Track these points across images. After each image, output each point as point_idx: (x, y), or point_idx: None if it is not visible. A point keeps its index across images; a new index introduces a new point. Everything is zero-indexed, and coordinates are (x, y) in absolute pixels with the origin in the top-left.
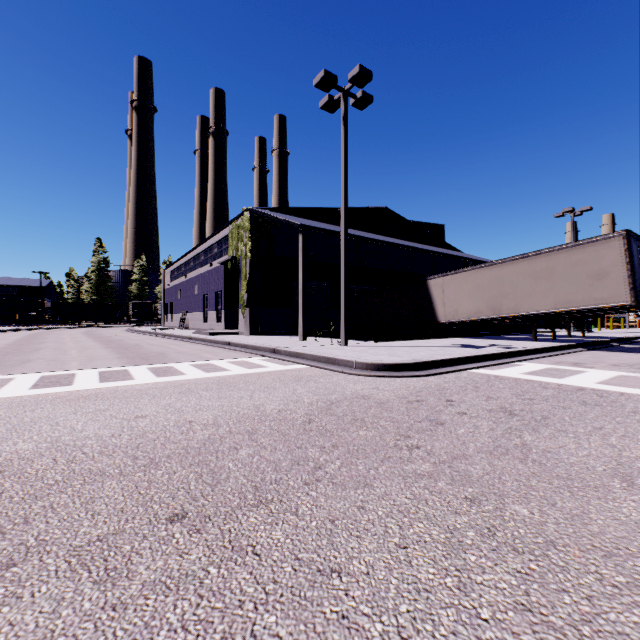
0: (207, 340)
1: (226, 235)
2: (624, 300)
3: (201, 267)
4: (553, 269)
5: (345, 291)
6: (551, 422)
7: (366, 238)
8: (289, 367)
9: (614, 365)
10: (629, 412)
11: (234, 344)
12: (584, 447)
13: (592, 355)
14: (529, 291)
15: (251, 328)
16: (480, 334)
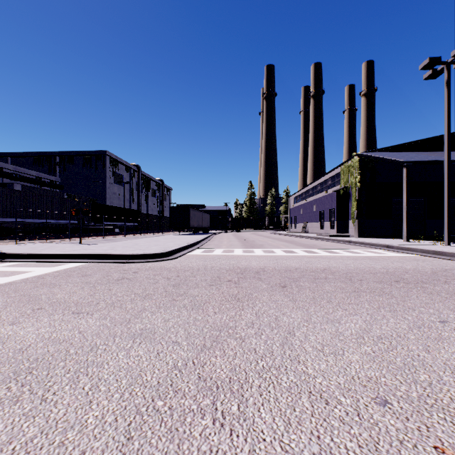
0: (331, 239)
1: (338, 172)
2: None
3: (318, 194)
4: None
5: (448, 206)
6: None
7: None
8: (404, 255)
9: None
10: None
11: (353, 242)
12: None
13: None
14: None
15: (359, 233)
16: None
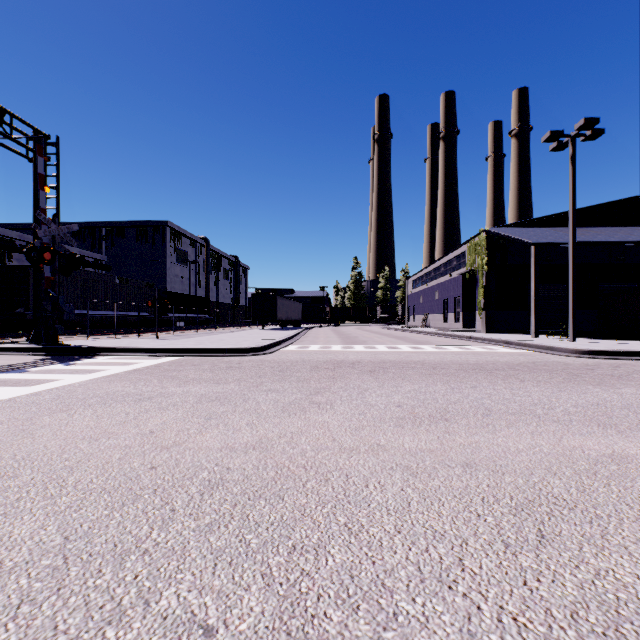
0: (452, 335)
1: (464, 251)
2: None
3: (441, 277)
4: None
5: (572, 297)
6: None
7: (608, 242)
8: (516, 351)
9: None
10: None
11: (474, 338)
12: None
13: None
14: None
15: (487, 327)
16: None
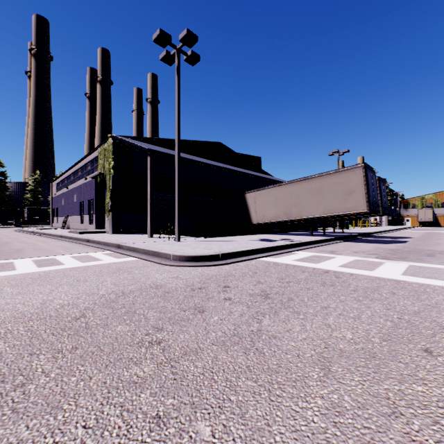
0: (73, 238)
1: (96, 156)
2: (363, 209)
3: (79, 180)
4: (322, 188)
5: (178, 200)
6: (292, 304)
7: (201, 162)
8: (120, 260)
9: (354, 252)
10: (351, 290)
11: (92, 241)
12: (306, 329)
13: (344, 245)
14: (308, 202)
15: (114, 228)
16: (284, 231)
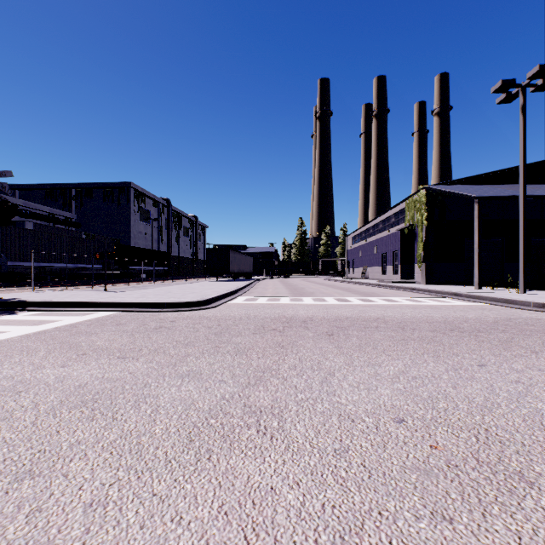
0: (394, 286)
1: (402, 208)
2: None
3: (379, 233)
4: None
5: (523, 249)
6: None
7: None
8: (472, 304)
9: None
10: None
11: (418, 289)
12: None
13: None
14: None
15: (426, 279)
16: None
